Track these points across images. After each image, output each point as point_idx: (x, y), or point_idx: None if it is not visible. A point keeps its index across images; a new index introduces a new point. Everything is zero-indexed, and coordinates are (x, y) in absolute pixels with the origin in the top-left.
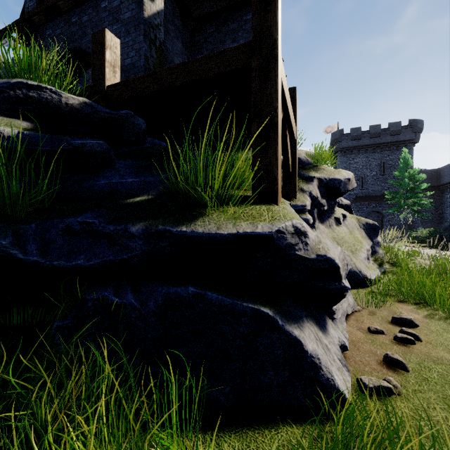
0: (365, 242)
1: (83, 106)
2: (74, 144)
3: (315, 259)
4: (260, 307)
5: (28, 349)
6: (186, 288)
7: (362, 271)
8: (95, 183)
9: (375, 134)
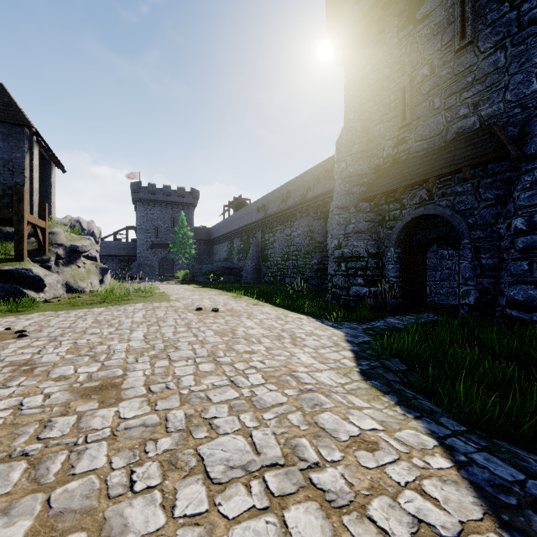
0: (97, 277)
1: None
2: None
3: (34, 276)
4: (15, 286)
5: None
6: None
7: (83, 288)
8: None
9: (167, 193)
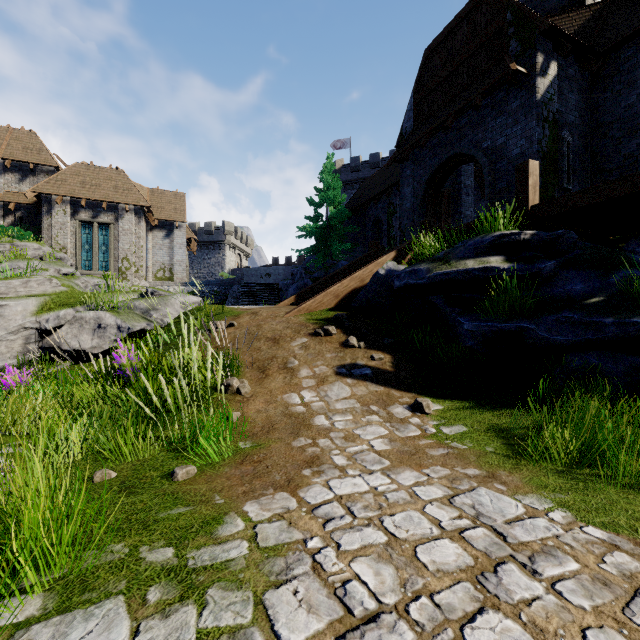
0: None
1: (532, 237)
2: (540, 268)
3: None
4: None
5: (537, 381)
6: None
7: None
8: (553, 291)
9: None
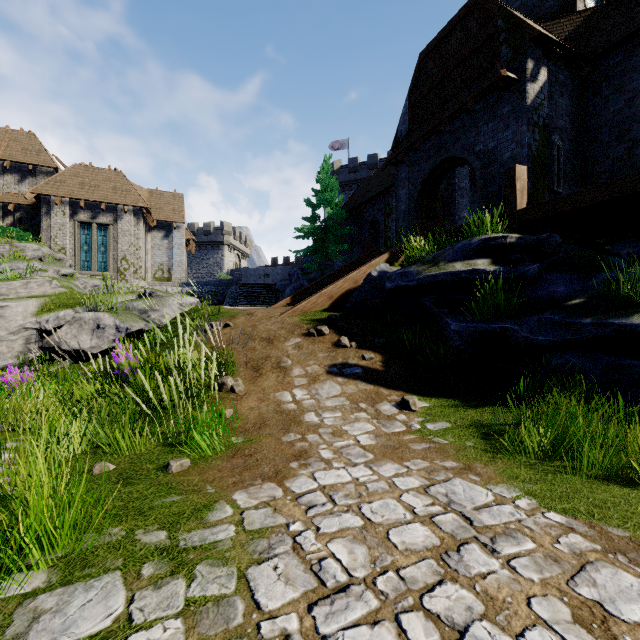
0: None
1: (518, 240)
2: (524, 270)
3: None
4: None
5: (520, 379)
6: (624, 358)
7: None
8: (537, 292)
9: None
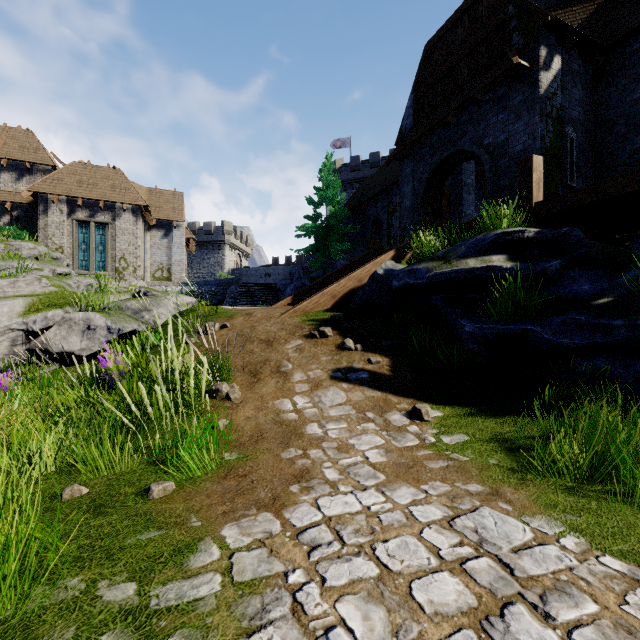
0: None
1: (536, 235)
2: (545, 267)
3: None
4: None
5: (542, 386)
6: None
7: None
8: (558, 291)
9: None
